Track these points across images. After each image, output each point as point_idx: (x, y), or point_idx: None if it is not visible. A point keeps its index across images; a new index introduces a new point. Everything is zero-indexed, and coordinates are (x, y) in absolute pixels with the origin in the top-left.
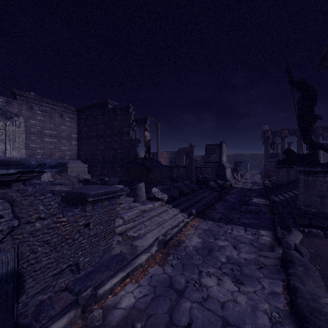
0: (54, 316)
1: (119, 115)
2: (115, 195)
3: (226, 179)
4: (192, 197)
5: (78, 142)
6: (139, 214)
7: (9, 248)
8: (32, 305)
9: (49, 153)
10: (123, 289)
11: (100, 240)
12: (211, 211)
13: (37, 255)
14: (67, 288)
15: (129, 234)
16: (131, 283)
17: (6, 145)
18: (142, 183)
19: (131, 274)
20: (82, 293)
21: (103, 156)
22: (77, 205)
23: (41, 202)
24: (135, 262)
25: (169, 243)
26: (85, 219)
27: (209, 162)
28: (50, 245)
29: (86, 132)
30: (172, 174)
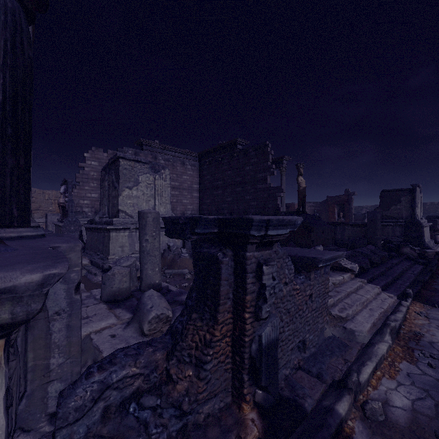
0: (325, 397)
1: (252, 157)
2: (334, 262)
3: (425, 245)
4: (386, 270)
5: (200, 194)
6: (331, 289)
7: (275, 313)
8: (279, 377)
9: (172, 207)
10: (380, 384)
11: (318, 316)
12: (433, 294)
13: (282, 324)
14: (300, 367)
15: (334, 313)
16: (385, 378)
17: (155, 200)
18: (320, 246)
19: (378, 367)
20: (350, 377)
21: (230, 210)
22: (298, 271)
23: (286, 265)
24: (375, 351)
25: (401, 333)
26: (309, 288)
27: (387, 217)
28: (289, 314)
29: (209, 181)
30: (334, 235)
